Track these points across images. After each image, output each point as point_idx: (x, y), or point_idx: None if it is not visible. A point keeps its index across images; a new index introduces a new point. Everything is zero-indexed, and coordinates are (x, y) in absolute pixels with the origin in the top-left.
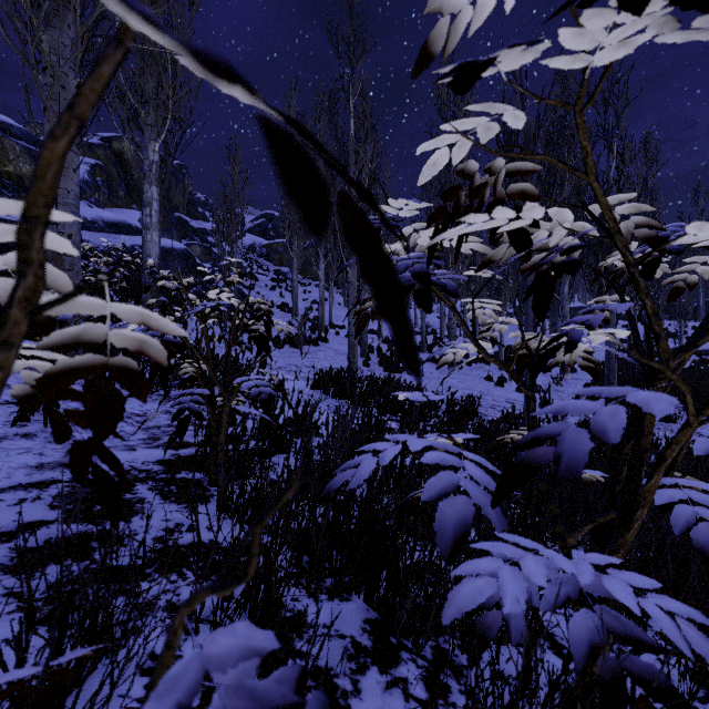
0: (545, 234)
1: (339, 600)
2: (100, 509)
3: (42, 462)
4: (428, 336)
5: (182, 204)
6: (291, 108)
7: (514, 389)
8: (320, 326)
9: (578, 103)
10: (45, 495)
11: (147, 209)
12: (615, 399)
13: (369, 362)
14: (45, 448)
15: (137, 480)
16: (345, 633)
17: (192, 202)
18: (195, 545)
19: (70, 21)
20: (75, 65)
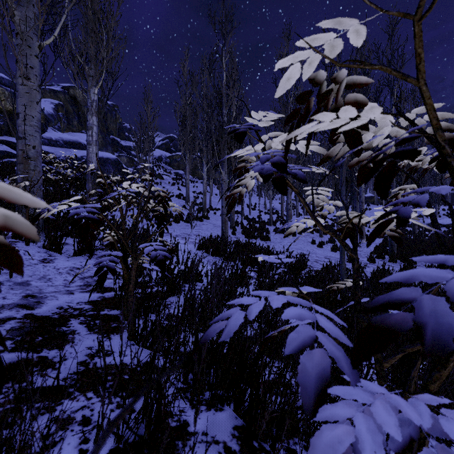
0: (371, 136)
1: (214, 410)
2: (41, 339)
3: (4, 304)
4: (273, 215)
5: (114, 130)
6: (185, 67)
7: (329, 249)
8: (204, 208)
9: (418, 12)
10: (1, 329)
11: (90, 132)
12: (395, 256)
13: (235, 232)
14: (8, 293)
15: (72, 316)
16: (218, 439)
17: (121, 128)
18: (109, 367)
19: (34, 2)
20: (38, 32)
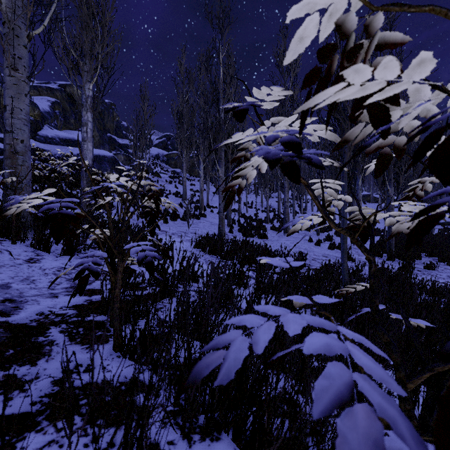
0: (398, 114)
1: (210, 441)
2: (12, 353)
3: None
4: (270, 213)
5: (112, 128)
6: (182, 65)
7: (327, 247)
8: (201, 206)
9: None
10: None
11: (84, 128)
12: (394, 254)
13: (232, 230)
14: None
15: (52, 323)
16: None
17: (118, 127)
18: (88, 386)
19: None
20: (26, 21)
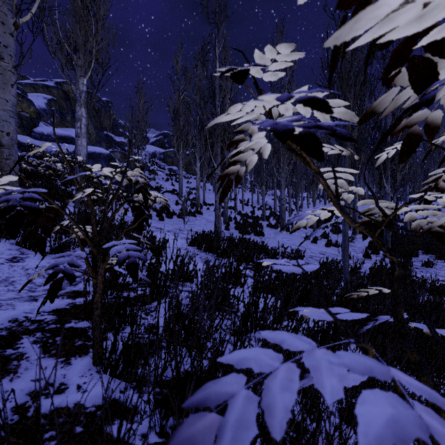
0: (443, 76)
1: None
2: None
3: None
4: (266, 210)
5: (108, 126)
6: (178, 62)
7: (324, 245)
8: (197, 204)
9: None
10: None
11: (78, 123)
12: None
13: (229, 227)
14: None
15: (26, 332)
16: None
17: (115, 125)
18: (57, 413)
19: None
20: (13, 8)
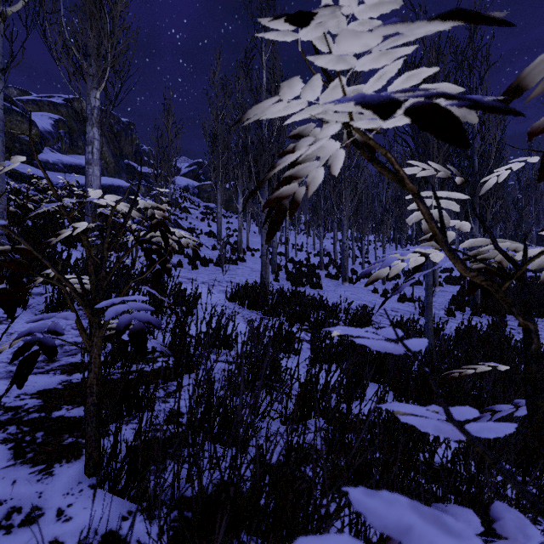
0: None
1: None
2: None
3: None
4: (324, 257)
5: (130, 153)
6: (216, 74)
7: (396, 299)
8: (239, 249)
9: None
10: None
11: (89, 147)
12: (480, 308)
13: (278, 278)
14: None
15: None
16: None
17: (138, 152)
18: None
19: None
20: None
